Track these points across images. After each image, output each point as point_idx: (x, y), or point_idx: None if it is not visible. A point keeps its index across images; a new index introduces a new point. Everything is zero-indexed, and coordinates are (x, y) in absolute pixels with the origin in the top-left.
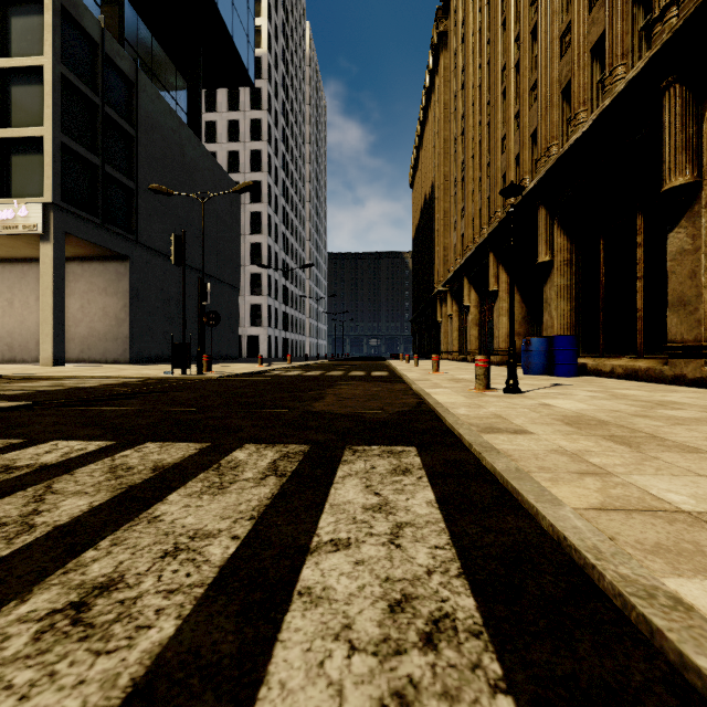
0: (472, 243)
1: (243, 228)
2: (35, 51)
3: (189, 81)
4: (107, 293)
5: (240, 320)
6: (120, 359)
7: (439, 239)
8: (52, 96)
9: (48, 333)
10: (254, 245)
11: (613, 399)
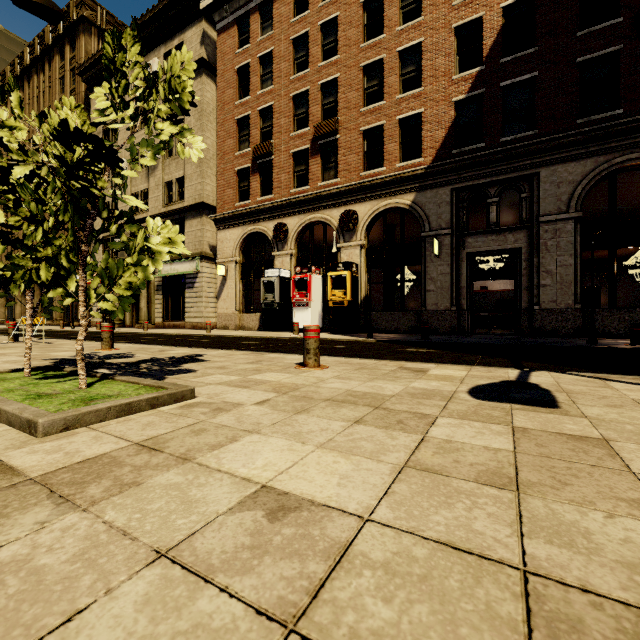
0: None
1: None
2: None
3: None
4: None
5: None
6: None
7: None
8: None
9: None
10: None
11: None
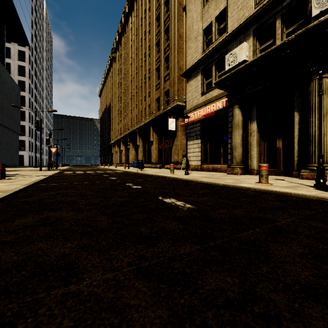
0: (123, 132)
1: None
2: None
3: None
4: None
5: None
6: None
7: (112, 125)
8: None
9: None
10: (20, 111)
11: None
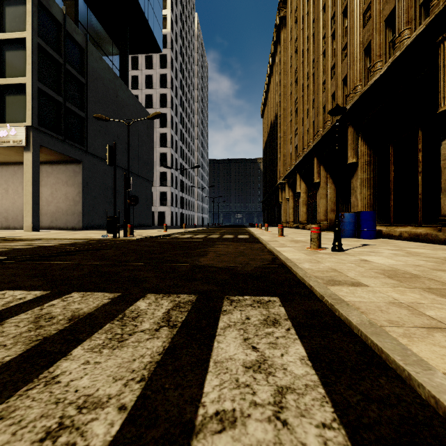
0: (302, 152)
1: (155, 143)
2: (21, 28)
3: (120, 49)
4: (68, 184)
5: (153, 202)
6: (76, 227)
7: (280, 149)
8: (31, 57)
9: (29, 210)
10: (162, 154)
11: (410, 256)
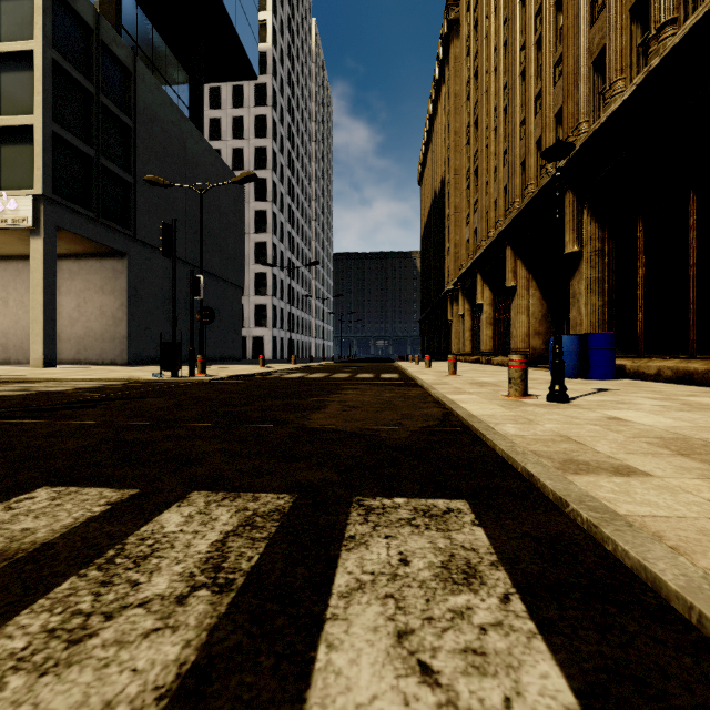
0: (486, 238)
1: (248, 226)
2: (26, 35)
3: (191, 73)
4: (104, 291)
5: (244, 321)
6: (118, 360)
7: (449, 235)
8: (42, 82)
9: (38, 332)
10: (259, 244)
11: (695, 410)
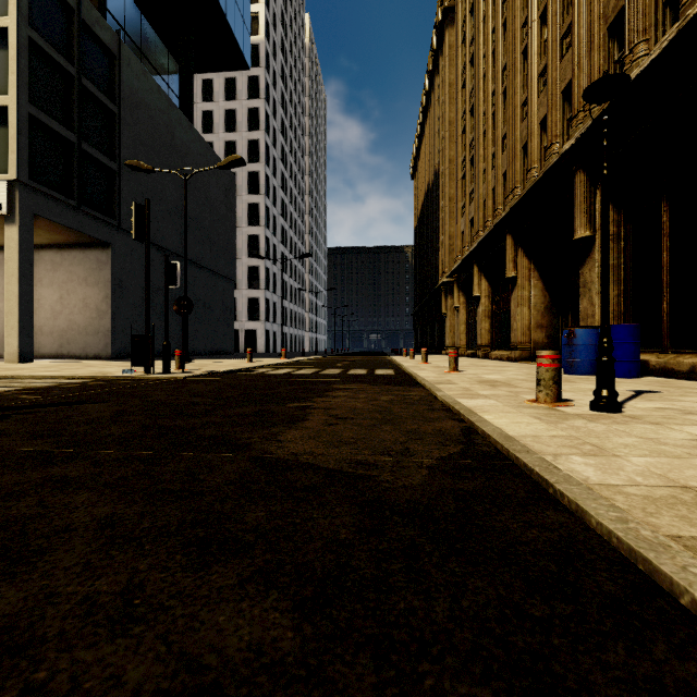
0: (483, 227)
1: (240, 219)
2: None
3: (181, 62)
4: (88, 283)
5: (237, 315)
6: (102, 354)
7: (443, 227)
8: (17, 61)
9: (13, 325)
10: (252, 238)
11: None
